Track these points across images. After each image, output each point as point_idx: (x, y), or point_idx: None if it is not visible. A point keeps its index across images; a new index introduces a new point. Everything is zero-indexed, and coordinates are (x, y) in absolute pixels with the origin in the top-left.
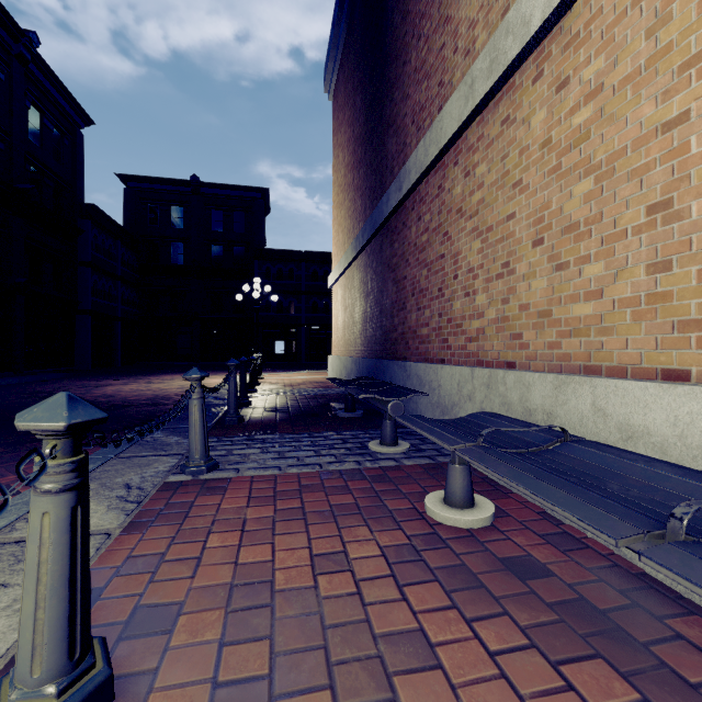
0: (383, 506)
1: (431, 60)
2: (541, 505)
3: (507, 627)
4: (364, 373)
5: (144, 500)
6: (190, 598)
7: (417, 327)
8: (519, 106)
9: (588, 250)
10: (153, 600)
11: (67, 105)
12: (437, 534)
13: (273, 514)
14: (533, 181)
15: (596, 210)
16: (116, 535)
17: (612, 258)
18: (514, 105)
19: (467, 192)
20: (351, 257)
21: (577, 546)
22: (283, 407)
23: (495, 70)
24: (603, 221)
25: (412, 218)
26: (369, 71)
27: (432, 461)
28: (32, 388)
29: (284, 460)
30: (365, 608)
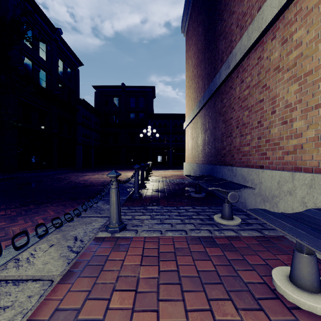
0: (236, 275)
1: None
2: None
3: None
4: (204, 172)
5: (81, 251)
6: None
7: (240, 146)
8: None
9: None
10: None
11: (73, 58)
12: (296, 320)
13: (157, 274)
14: None
15: None
16: (56, 283)
17: None
18: None
19: (285, 54)
20: (196, 112)
21: None
22: (162, 189)
23: None
24: None
25: (237, 82)
26: (206, 11)
27: (261, 234)
28: (57, 176)
29: (163, 225)
30: None
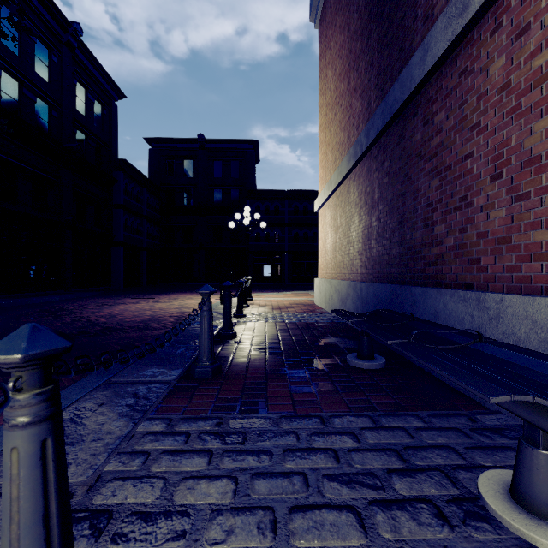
0: None
1: None
2: None
3: None
4: (370, 301)
5: None
6: None
7: (512, 231)
8: None
9: None
10: None
11: (105, 83)
12: None
13: None
14: None
15: None
16: None
17: None
18: None
19: None
20: (347, 168)
21: None
22: (273, 342)
23: None
24: None
25: (494, 46)
26: None
27: None
28: (61, 306)
29: None
30: None
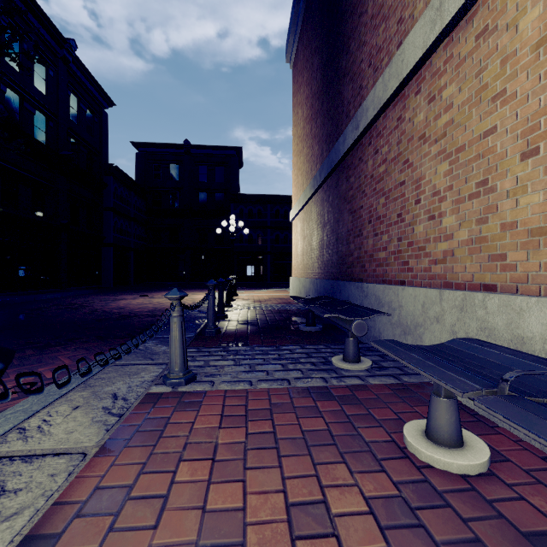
0: (357, 434)
1: (389, 2)
2: (540, 445)
3: None
4: (321, 292)
5: (125, 413)
6: None
7: (374, 251)
8: (501, 13)
9: None
10: None
11: (96, 92)
12: (426, 480)
13: (245, 438)
14: (522, 88)
15: None
16: (91, 456)
17: None
18: (495, 13)
19: (432, 117)
20: (309, 194)
21: None
22: (253, 320)
23: None
24: None
25: (369, 153)
26: (325, 34)
27: (398, 381)
28: (69, 301)
29: (255, 373)
30: None
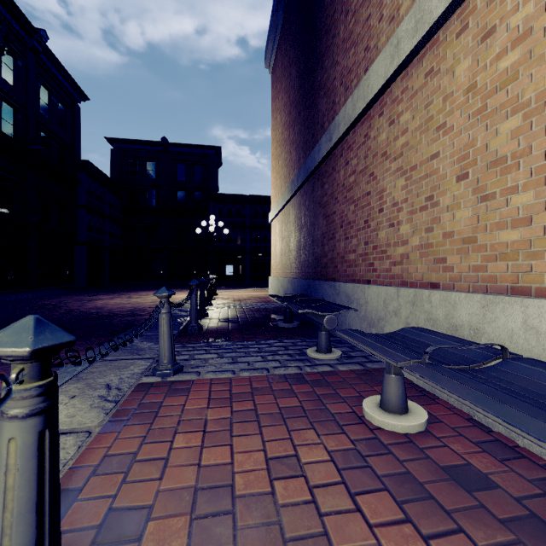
0: (325, 409)
1: (358, 30)
2: (467, 411)
3: (463, 545)
4: (299, 291)
5: (121, 400)
6: (158, 500)
7: (345, 253)
8: (443, 59)
9: (516, 181)
10: (124, 501)
11: (68, 85)
12: (377, 438)
13: (230, 415)
14: (457, 123)
15: (524, 144)
16: (96, 433)
17: (543, 187)
18: (438, 58)
19: (392, 138)
20: (287, 197)
21: (511, 454)
22: (234, 318)
23: (420, 29)
24: (533, 153)
25: (341, 163)
26: (302, 47)
27: (362, 367)
28: (41, 302)
29: (237, 364)
30: (321, 517)
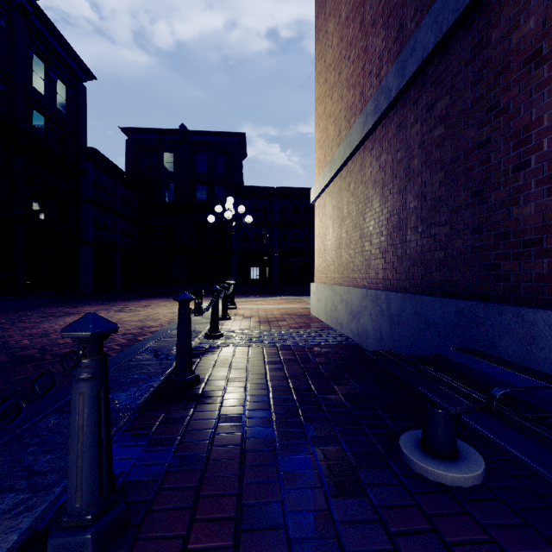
0: None
1: None
2: None
3: None
4: (408, 322)
5: None
6: None
7: None
8: None
9: None
10: None
11: (70, 60)
12: None
13: None
14: None
15: None
16: None
17: None
18: None
19: None
20: (361, 133)
21: None
22: (258, 393)
23: None
24: None
25: None
26: None
27: None
28: None
29: None
30: None
